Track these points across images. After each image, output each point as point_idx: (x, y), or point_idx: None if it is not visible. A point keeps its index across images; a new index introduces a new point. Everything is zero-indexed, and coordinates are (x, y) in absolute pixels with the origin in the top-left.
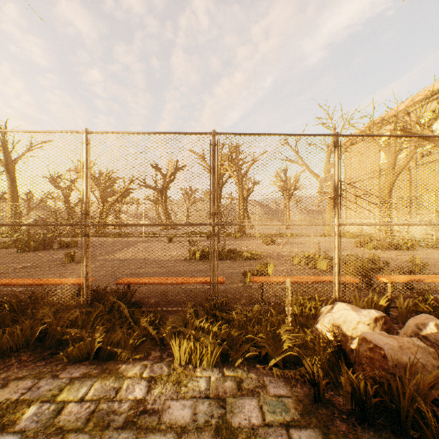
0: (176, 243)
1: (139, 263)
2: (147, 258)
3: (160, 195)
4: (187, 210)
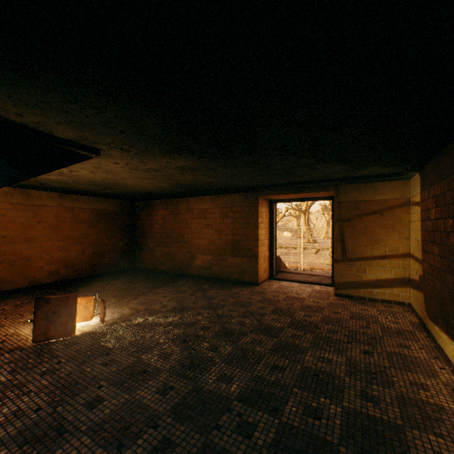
0: (320, 255)
1: (305, 264)
2: (307, 262)
3: (303, 215)
4: (326, 224)
